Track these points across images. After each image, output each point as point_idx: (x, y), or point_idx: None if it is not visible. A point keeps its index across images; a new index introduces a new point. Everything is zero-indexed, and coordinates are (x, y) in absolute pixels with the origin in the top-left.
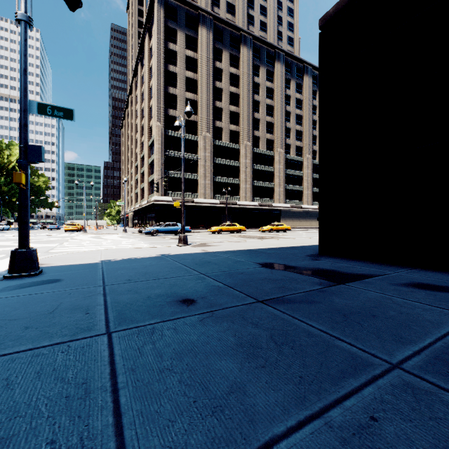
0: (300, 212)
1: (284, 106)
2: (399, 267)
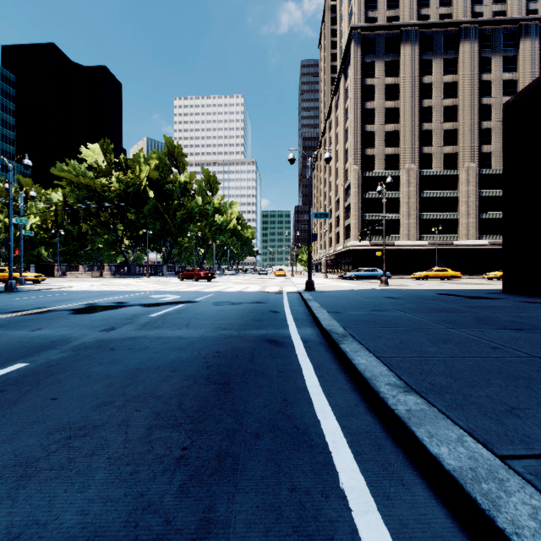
0: None
1: None
2: None
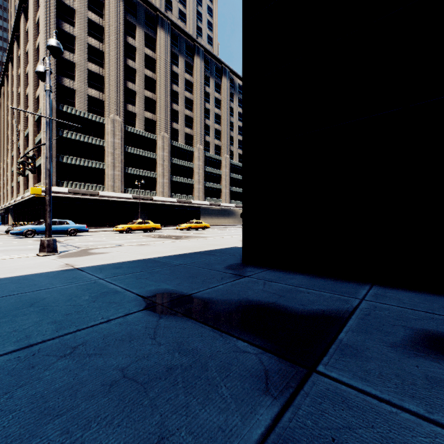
0: (219, 209)
1: (203, 102)
2: (353, 285)
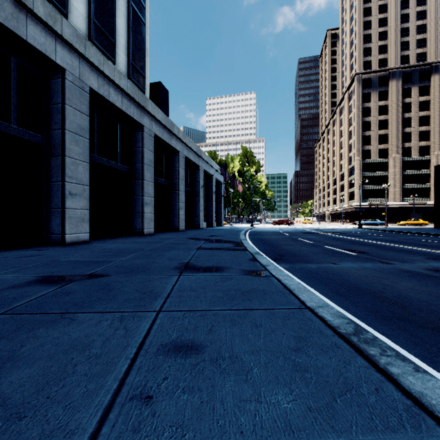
0: None
1: None
2: None
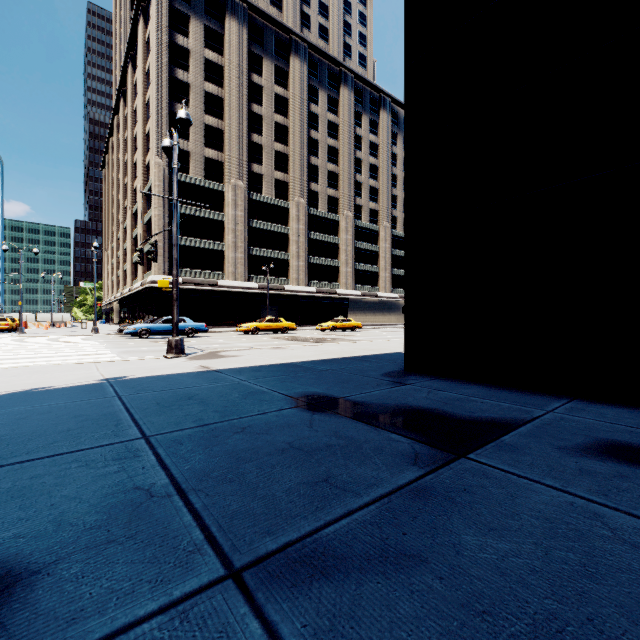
0: (375, 302)
1: (353, 150)
2: (546, 397)
